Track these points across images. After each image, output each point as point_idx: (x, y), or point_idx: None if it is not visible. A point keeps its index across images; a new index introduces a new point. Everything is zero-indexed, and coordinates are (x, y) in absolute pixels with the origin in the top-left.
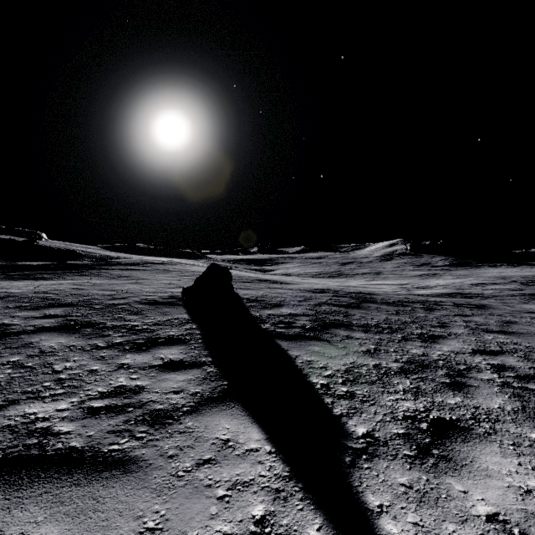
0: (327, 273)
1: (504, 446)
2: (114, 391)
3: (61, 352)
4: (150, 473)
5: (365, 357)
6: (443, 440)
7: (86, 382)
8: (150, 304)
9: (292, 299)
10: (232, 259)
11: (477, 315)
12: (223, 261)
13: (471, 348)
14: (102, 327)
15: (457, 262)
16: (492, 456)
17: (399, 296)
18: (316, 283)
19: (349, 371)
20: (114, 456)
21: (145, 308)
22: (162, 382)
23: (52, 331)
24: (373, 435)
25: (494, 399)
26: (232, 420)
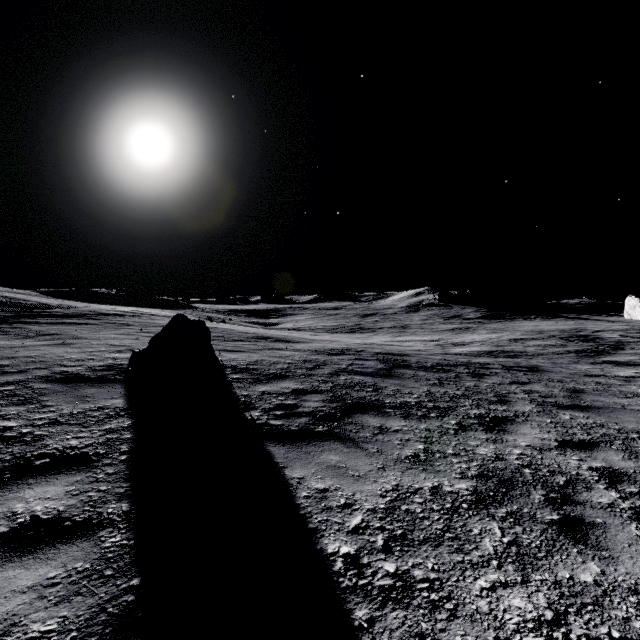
0: (345, 327)
1: None
2: None
3: None
4: None
5: (414, 471)
6: None
7: None
8: (63, 382)
9: (298, 366)
10: (228, 310)
11: (536, 382)
12: (215, 312)
13: (554, 438)
14: None
15: (490, 314)
16: None
17: (436, 357)
18: (332, 341)
19: (392, 511)
20: None
21: (50, 389)
22: None
23: None
24: None
25: None
26: None
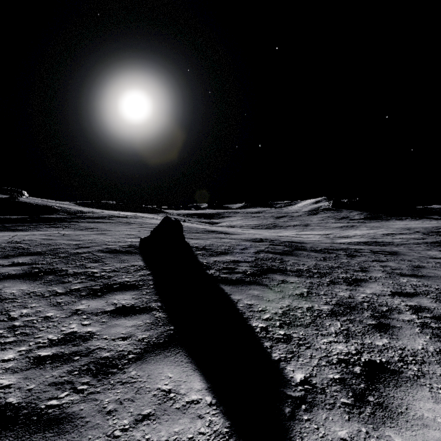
0: (264, 225)
1: (434, 390)
2: (64, 338)
3: (20, 299)
4: (85, 434)
5: (299, 300)
6: (377, 385)
7: (38, 329)
8: (110, 253)
9: (235, 248)
10: (186, 213)
11: (391, 261)
12: (178, 215)
13: (390, 290)
14: (63, 274)
15: (370, 216)
16: (425, 402)
17: (325, 244)
18: (255, 234)
19: (285, 314)
20: (51, 413)
21: (105, 256)
22: (112, 328)
23: (16, 278)
24: (310, 381)
25: (417, 339)
26: (175, 367)
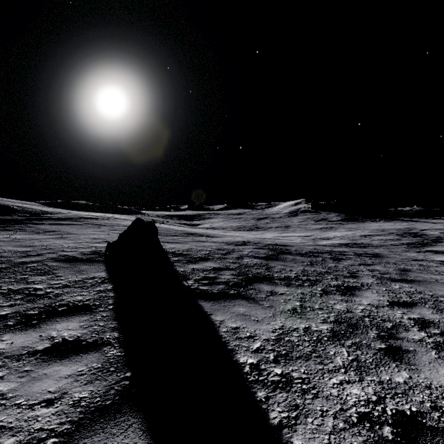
0: (246, 227)
1: None
2: None
3: None
4: None
5: (293, 318)
6: None
7: None
8: (66, 261)
9: (216, 252)
10: (165, 215)
11: (377, 264)
12: (157, 216)
13: (387, 299)
14: None
15: (347, 218)
16: None
17: (309, 247)
18: (237, 236)
19: (279, 340)
20: None
21: (59, 266)
22: (36, 382)
23: None
24: None
25: (439, 369)
26: None
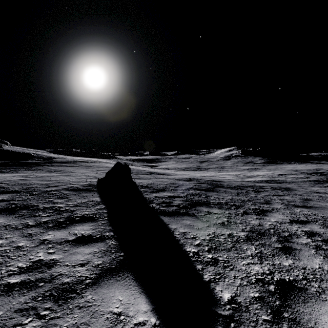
0: (191, 168)
1: None
2: (32, 266)
3: None
4: None
5: (222, 228)
6: (289, 301)
7: (10, 258)
8: (73, 190)
9: (170, 186)
10: (133, 159)
11: (287, 195)
12: (127, 160)
13: (289, 218)
14: (35, 209)
15: (269, 161)
16: None
17: (237, 182)
18: (185, 174)
19: (211, 240)
20: None
21: (69, 193)
22: (73, 255)
23: None
24: (236, 300)
25: (314, 260)
26: (125, 290)
